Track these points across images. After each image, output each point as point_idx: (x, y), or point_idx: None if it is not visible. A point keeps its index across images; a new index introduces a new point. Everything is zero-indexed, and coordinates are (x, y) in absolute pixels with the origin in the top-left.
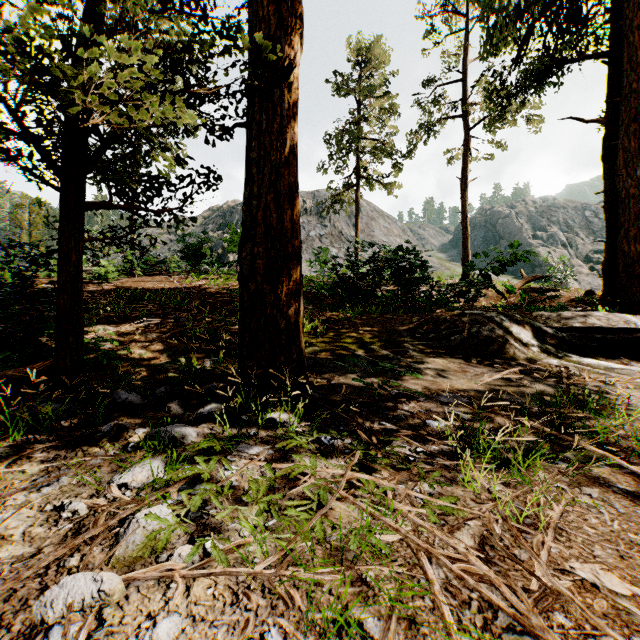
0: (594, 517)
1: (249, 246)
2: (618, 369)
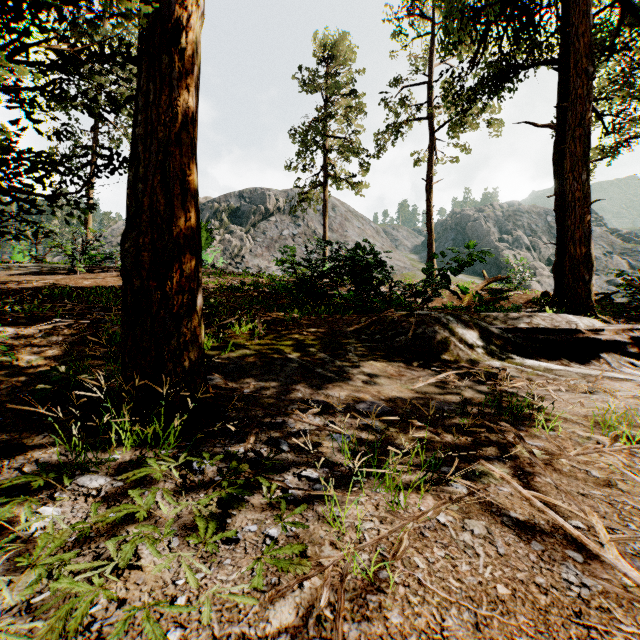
0: (467, 562)
1: (133, 236)
2: (557, 370)
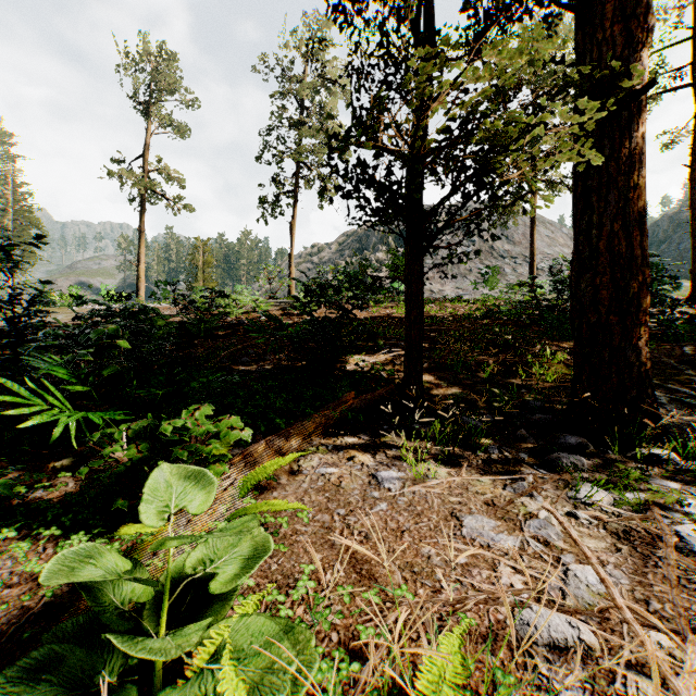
0: None
1: (588, 277)
2: None
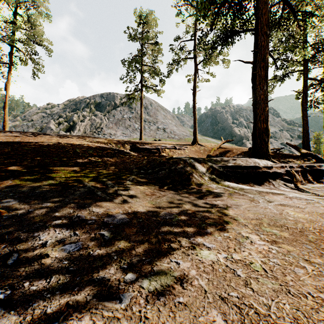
0: None
1: None
2: (246, 189)
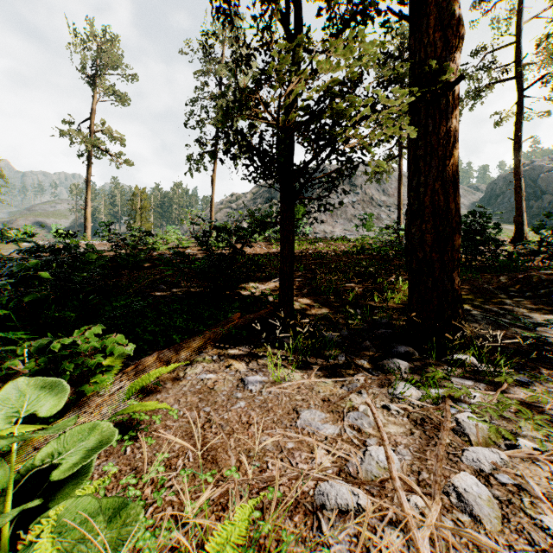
0: None
1: (417, 224)
2: None
